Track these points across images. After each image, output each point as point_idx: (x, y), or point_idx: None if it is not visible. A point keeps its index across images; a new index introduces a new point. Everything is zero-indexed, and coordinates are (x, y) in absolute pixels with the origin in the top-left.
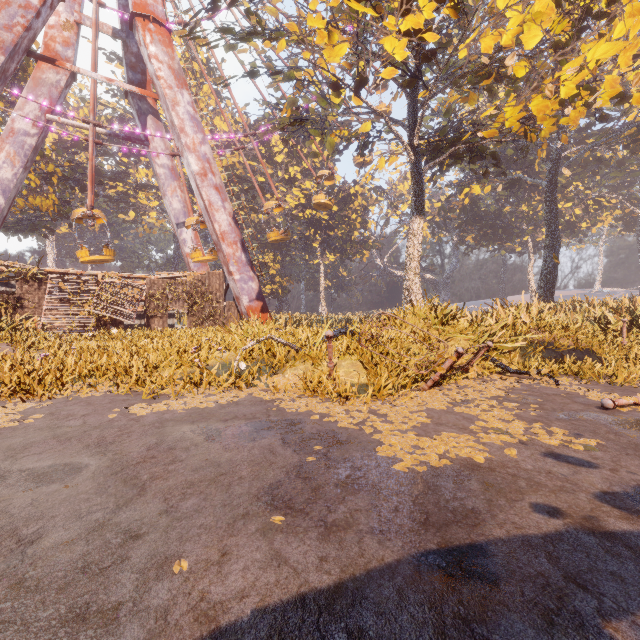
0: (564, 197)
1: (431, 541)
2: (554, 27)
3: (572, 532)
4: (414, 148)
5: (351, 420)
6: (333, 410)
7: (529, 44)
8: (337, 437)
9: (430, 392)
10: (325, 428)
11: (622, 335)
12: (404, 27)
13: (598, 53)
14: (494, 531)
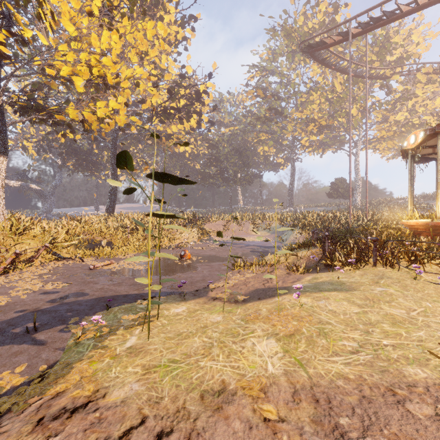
0: None
1: None
2: (94, 79)
3: (25, 314)
4: None
5: None
6: None
7: (78, 83)
8: None
9: None
10: None
11: (128, 233)
12: None
13: (112, 105)
14: None
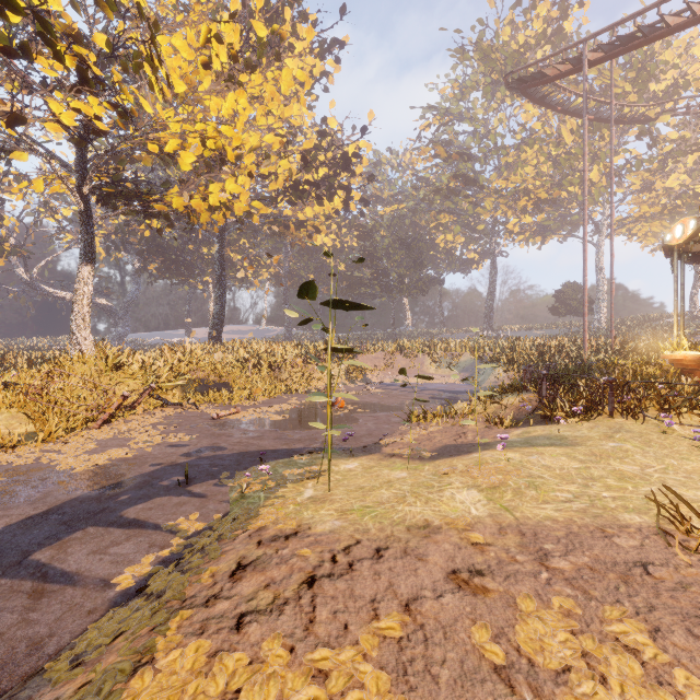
0: (236, 250)
1: (97, 487)
2: (206, 152)
3: (163, 467)
4: (84, 196)
5: (27, 459)
6: (2, 458)
7: (187, 160)
8: (18, 471)
9: (100, 429)
10: (1, 469)
11: (249, 371)
12: (74, 104)
13: (230, 188)
14: (129, 476)
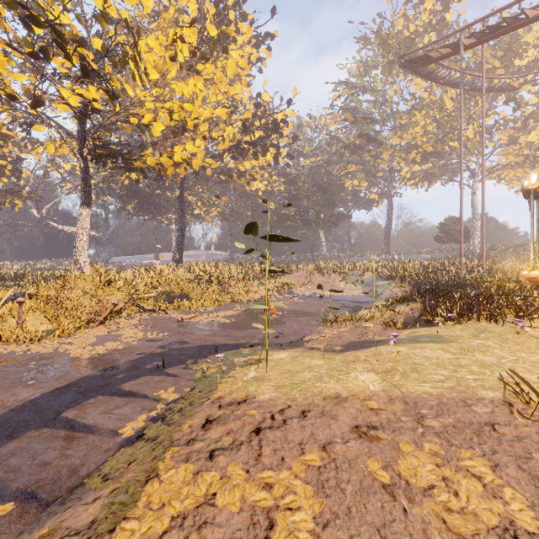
0: (192, 194)
1: (100, 369)
2: (172, 122)
3: (146, 356)
4: (84, 157)
5: (49, 349)
6: (32, 348)
7: (158, 129)
8: (44, 357)
9: (98, 328)
10: (32, 356)
11: (203, 286)
12: (78, 91)
13: (190, 148)
14: (122, 362)
